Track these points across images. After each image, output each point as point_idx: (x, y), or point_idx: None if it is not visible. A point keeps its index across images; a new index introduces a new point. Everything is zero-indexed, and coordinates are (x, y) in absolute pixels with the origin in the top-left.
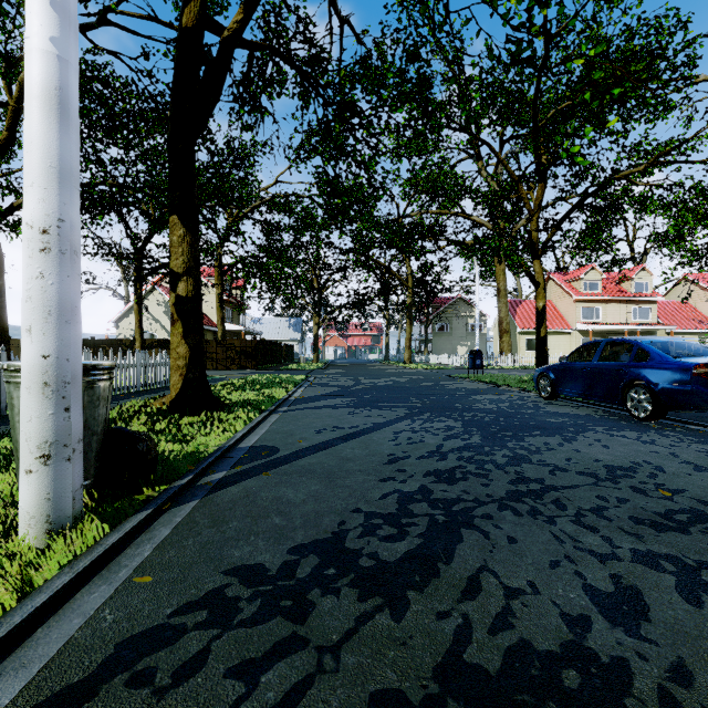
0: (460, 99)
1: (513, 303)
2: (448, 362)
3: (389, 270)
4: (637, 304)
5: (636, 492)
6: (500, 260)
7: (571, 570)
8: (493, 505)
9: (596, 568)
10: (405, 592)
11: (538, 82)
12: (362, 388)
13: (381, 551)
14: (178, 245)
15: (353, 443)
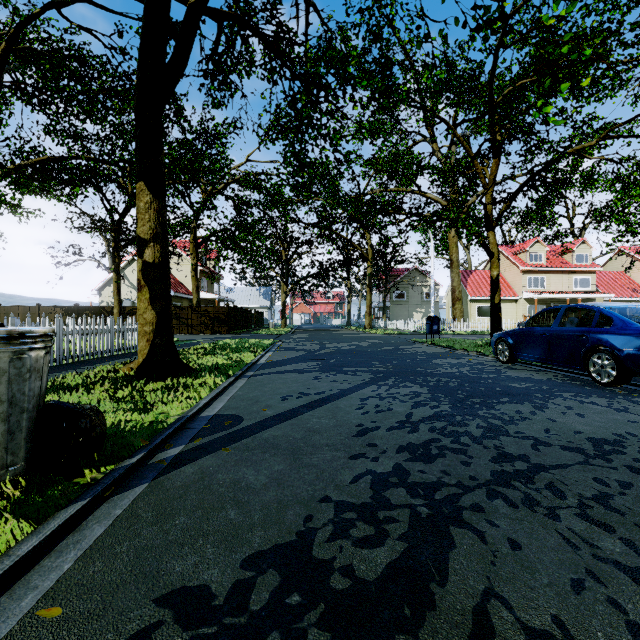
0: (426, 65)
1: (465, 273)
2: (405, 327)
3: (351, 243)
4: (578, 274)
5: (636, 473)
6: (458, 231)
7: (602, 595)
8: (481, 491)
9: (633, 591)
10: (393, 638)
11: (494, 60)
12: (327, 352)
13: (356, 563)
14: (145, 211)
15: (319, 411)
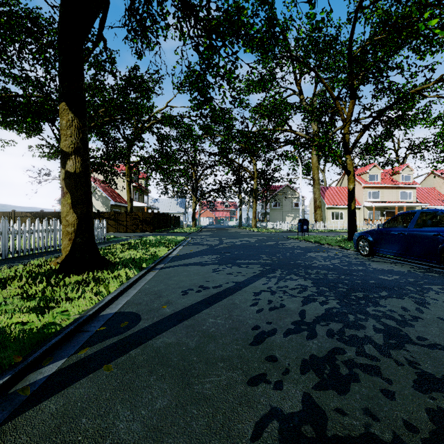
0: (309, 1)
1: (323, 189)
2: (281, 227)
3: (242, 167)
4: (403, 189)
5: None
6: (324, 153)
7: None
8: None
9: None
10: None
11: (354, 20)
12: (224, 247)
13: None
14: (67, 128)
15: (216, 308)
